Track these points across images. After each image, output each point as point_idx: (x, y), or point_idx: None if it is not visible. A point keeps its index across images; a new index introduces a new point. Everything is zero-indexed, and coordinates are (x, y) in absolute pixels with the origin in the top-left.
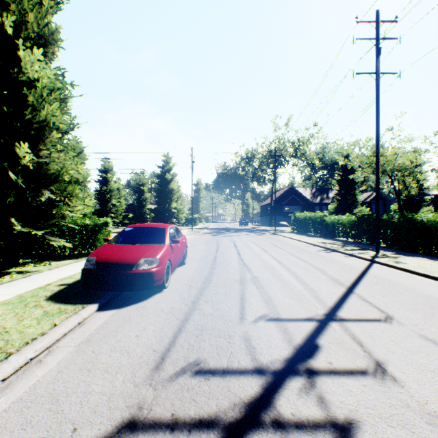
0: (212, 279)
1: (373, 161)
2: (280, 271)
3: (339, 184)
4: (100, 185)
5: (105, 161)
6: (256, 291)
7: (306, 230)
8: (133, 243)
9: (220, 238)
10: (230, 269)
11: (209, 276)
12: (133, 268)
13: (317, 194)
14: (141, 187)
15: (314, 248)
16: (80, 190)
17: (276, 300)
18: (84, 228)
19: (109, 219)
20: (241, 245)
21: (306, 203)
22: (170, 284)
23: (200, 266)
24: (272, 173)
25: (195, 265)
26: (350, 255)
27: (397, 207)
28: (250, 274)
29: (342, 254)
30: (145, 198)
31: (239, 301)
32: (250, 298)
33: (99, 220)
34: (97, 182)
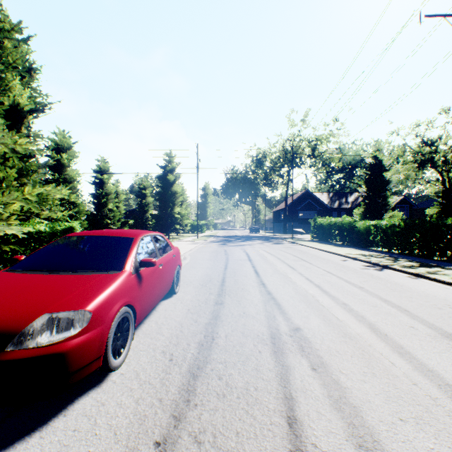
0: (217, 335)
1: (419, 153)
2: (334, 311)
3: (366, 185)
4: (96, 187)
5: (101, 160)
6: (318, 385)
7: (331, 238)
8: (56, 270)
9: (229, 248)
10: (249, 305)
11: (211, 326)
12: (9, 345)
13: (335, 199)
14: (142, 191)
15: (354, 262)
16: (51, 188)
17: (384, 432)
18: (37, 237)
19: (76, 224)
20: (257, 258)
21: (324, 208)
22: (132, 351)
23: (200, 298)
24: (286, 175)
25: (191, 295)
26: (416, 276)
27: (433, 211)
28: (285, 320)
29: (402, 273)
30: (147, 202)
31: (288, 441)
32: (312, 419)
33: (59, 225)
34: (92, 184)
